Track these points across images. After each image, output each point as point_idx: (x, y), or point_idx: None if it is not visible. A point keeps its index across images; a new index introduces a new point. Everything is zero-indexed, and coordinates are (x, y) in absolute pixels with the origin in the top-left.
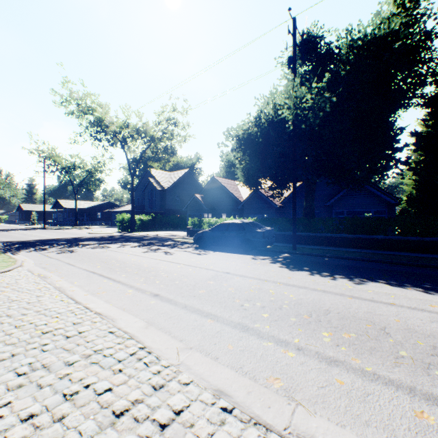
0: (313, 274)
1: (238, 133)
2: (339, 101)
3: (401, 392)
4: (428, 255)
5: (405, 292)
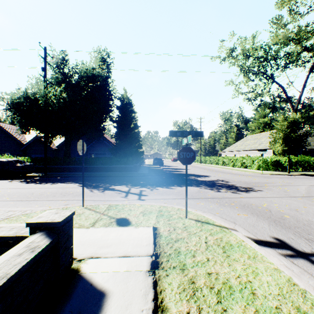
0: (37, 184)
1: (9, 99)
2: (70, 100)
3: (13, 201)
4: (108, 173)
5: (67, 184)
